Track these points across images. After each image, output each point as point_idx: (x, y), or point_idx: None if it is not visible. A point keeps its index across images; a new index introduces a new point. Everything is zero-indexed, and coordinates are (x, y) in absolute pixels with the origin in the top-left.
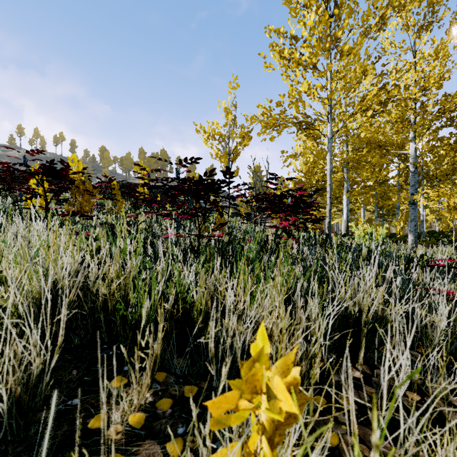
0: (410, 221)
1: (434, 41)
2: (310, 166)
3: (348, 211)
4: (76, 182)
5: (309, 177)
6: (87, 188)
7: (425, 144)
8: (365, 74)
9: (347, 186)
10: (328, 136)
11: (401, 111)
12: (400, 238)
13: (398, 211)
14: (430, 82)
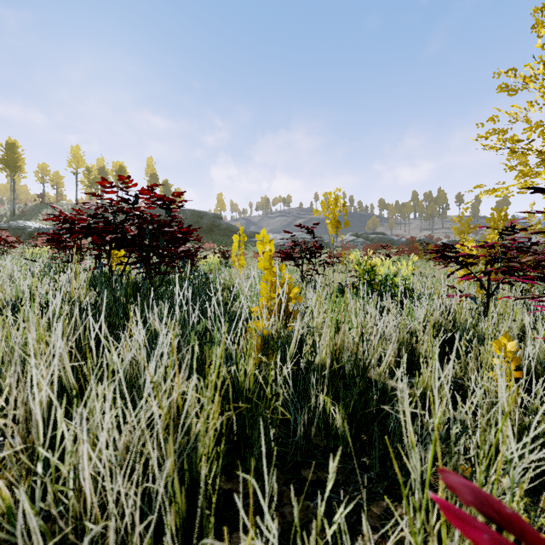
0: None
1: None
2: None
3: None
4: None
5: None
6: None
7: None
8: None
9: None
10: None
11: None
12: None
13: None
14: None
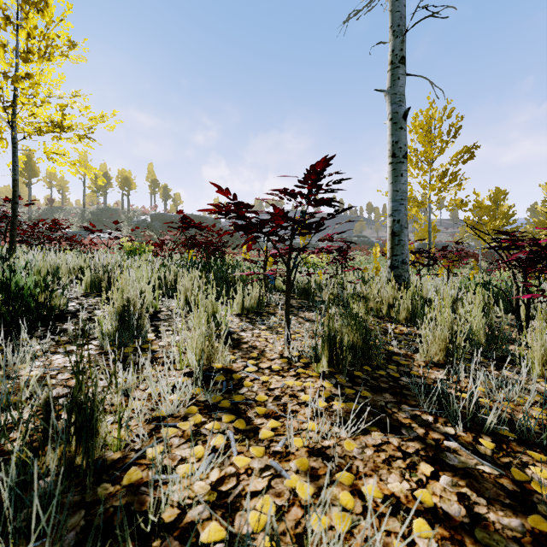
0: None
1: None
2: None
3: None
4: None
5: None
6: None
7: None
8: None
9: None
10: None
11: None
12: None
13: None
14: None
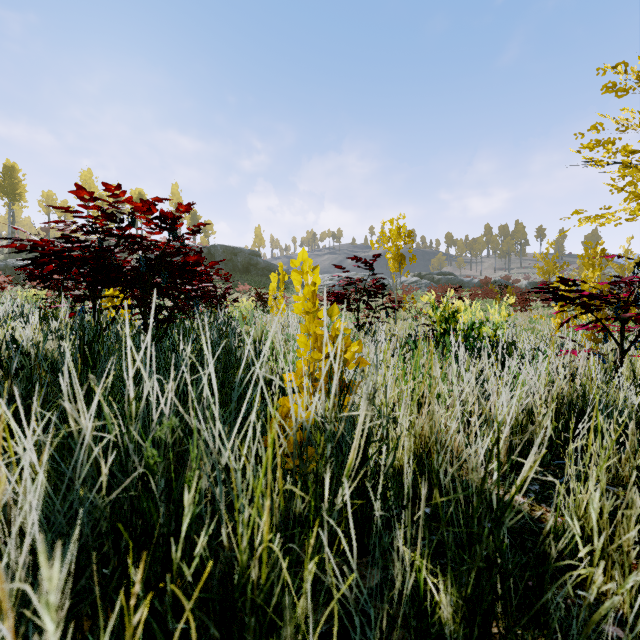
0: None
1: None
2: None
3: None
4: None
5: None
6: None
7: None
8: None
9: None
10: None
11: None
12: None
13: None
14: None
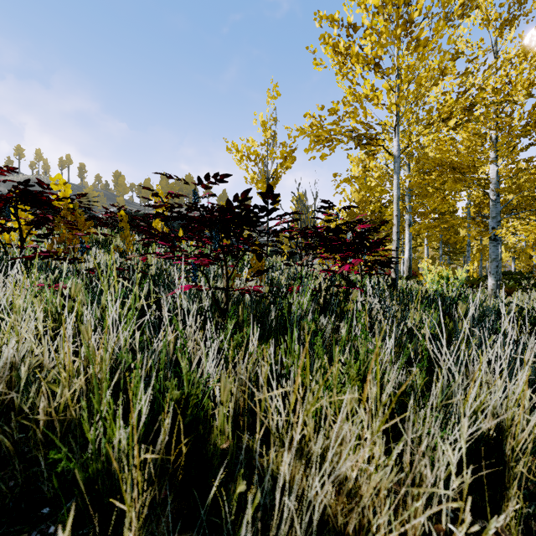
0: (491, 260)
1: (523, 37)
2: (364, 194)
3: (410, 248)
4: (63, 211)
5: (363, 207)
6: (77, 219)
7: (503, 168)
8: (444, 73)
9: (409, 218)
10: (395, 154)
11: (494, 119)
12: (473, 281)
13: (469, 248)
14: (517, 89)
